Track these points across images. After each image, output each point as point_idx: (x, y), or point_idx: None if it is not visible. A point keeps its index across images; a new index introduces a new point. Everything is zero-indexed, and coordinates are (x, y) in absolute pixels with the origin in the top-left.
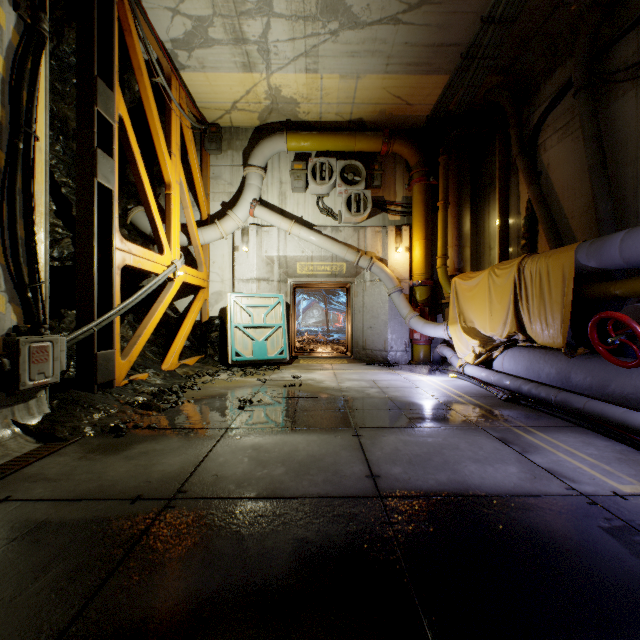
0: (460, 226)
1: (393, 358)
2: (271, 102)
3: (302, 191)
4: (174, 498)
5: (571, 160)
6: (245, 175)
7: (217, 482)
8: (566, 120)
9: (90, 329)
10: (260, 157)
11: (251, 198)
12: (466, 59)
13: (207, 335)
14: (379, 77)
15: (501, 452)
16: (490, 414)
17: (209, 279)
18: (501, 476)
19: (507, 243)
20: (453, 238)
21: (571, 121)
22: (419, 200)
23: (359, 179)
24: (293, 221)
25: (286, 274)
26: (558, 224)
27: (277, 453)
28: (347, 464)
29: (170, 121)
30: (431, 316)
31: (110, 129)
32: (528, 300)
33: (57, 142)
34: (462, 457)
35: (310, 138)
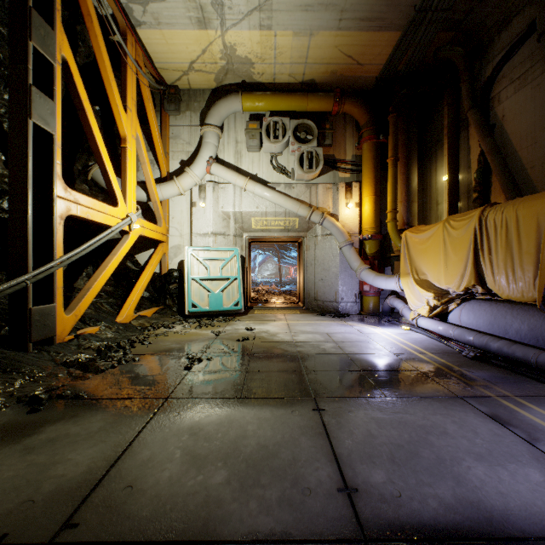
0: (409, 182)
1: (344, 309)
2: (226, 62)
3: (257, 150)
4: (53, 542)
5: (531, 109)
6: (202, 134)
7: (128, 503)
8: (524, 69)
9: (21, 282)
10: (216, 116)
11: (208, 156)
12: (419, 12)
13: (166, 287)
14: (332, 34)
15: (504, 440)
16: (463, 377)
17: (168, 233)
18: (527, 490)
19: (456, 197)
20: (402, 193)
21: (531, 69)
22: (369, 157)
23: (311, 138)
24: (248, 178)
25: (241, 229)
26: (515, 175)
27: (219, 441)
28: (310, 463)
29: (125, 75)
30: (380, 269)
31: (50, 69)
32: (491, 252)
33: (5, 90)
34: (458, 450)
35: (264, 98)
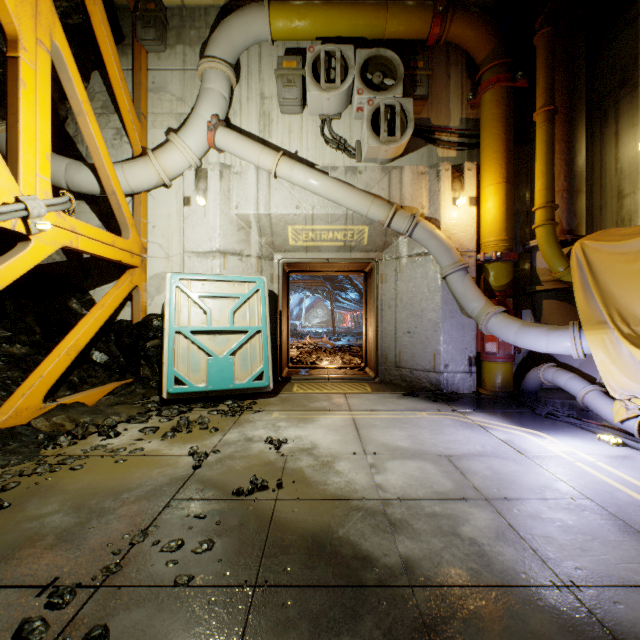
0: (572, 155)
1: (449, 384)
2: None
3: (296, 108)
4: None
5: None
6: (201, 78)
7: None
8: None
9: None
10: (224, 43)
11: (209, 113)
12: None
13: (140, 345)
14: None
15: None
16: None
17: (146, 254)
18: None
19: None
20: (558, 177)
21: None
22: (495, 115)
23: (392, 83)
24: (280, 152)
25: (271, 246)
26: None
27: None
28: None
29: None
30: (517, 313)
31: None
32: None
33: None
34: None
35: (309, 10)
